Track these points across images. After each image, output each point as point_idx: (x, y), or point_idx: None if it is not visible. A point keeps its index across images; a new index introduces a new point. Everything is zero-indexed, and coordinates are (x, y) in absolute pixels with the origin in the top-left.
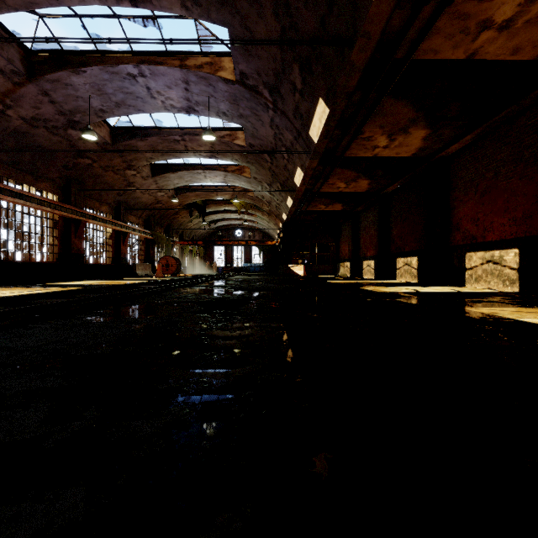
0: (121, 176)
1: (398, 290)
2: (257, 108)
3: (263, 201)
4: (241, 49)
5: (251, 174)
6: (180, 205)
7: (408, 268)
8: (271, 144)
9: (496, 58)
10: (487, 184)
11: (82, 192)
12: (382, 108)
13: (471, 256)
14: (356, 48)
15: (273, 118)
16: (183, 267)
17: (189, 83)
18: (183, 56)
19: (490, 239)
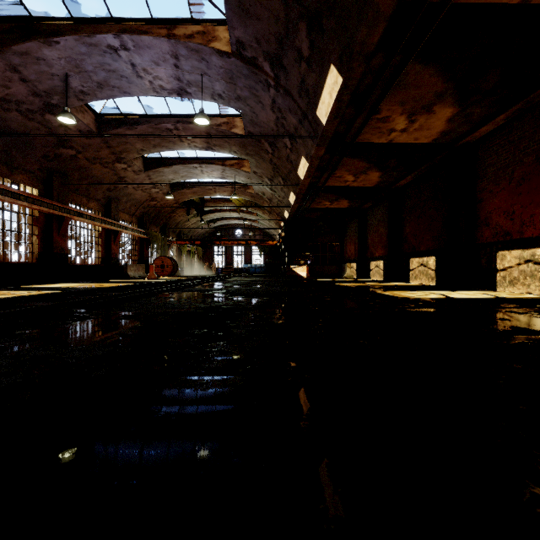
0: (110, 169)
1: (424, 295)
2: (257, 87)
3: (264, 198)
4: (237, 8)
5: (251, 168)
6: (176, 203)
7: (423, 269)
8: (272, 131)
9: None
10: (526, 170)
11: (67, 187)
12: (406, 78)
13: (504, 255)
14: None
15: (275, 99)
16: (181, 268)
17: (179, 58)
18: (171, 24)
19: (530, 235)
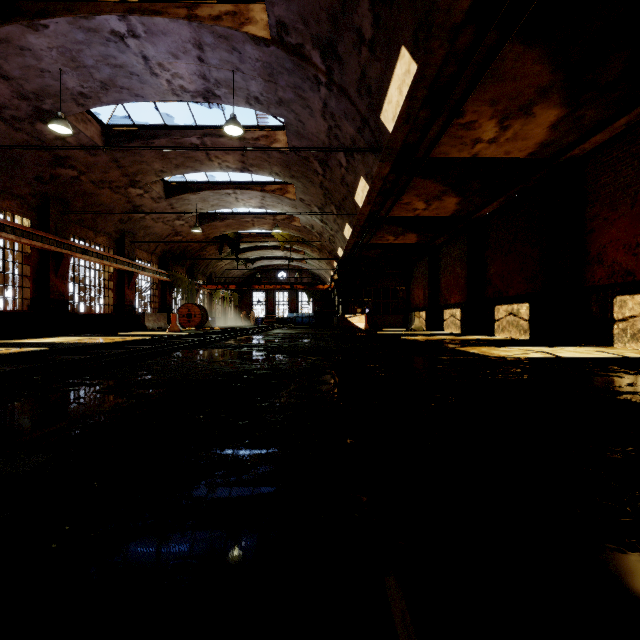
0: (122, 195)
1: (524, 354)
2: (303, 87)
3: (313, 232)
4: None
5: (297, 194)
6: (206, 238)
7: (513, 319)
8: (323, 145)
9: None
10: None
11: (67, 216)
12: (501, 66)
13: (623, 302)
14: None
15: (327, 102)
16: (212, 318)
17: (203, 48)
18: (192, 2)
19: None
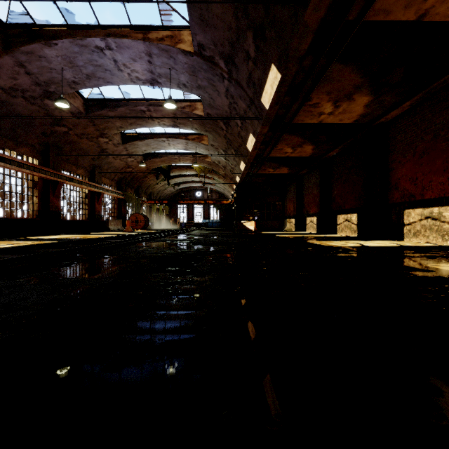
0: (95, 143)
1: (345, 244)
2: (214, 79)
3: (219, 166)
4: (198, 19)
5: (209, 141)
6: (148, 169)
7: (348, 224)
8: (226, 113)
9: (445, 19)
10: (426, 146)
11: (60, 157)
12: (330, 74)
13: (409, 213)
14: (311, 6)
15: (228, 88)
16: (151, 223)
17: (152, 56)
18: (146, 30)
19: (429, 197)
